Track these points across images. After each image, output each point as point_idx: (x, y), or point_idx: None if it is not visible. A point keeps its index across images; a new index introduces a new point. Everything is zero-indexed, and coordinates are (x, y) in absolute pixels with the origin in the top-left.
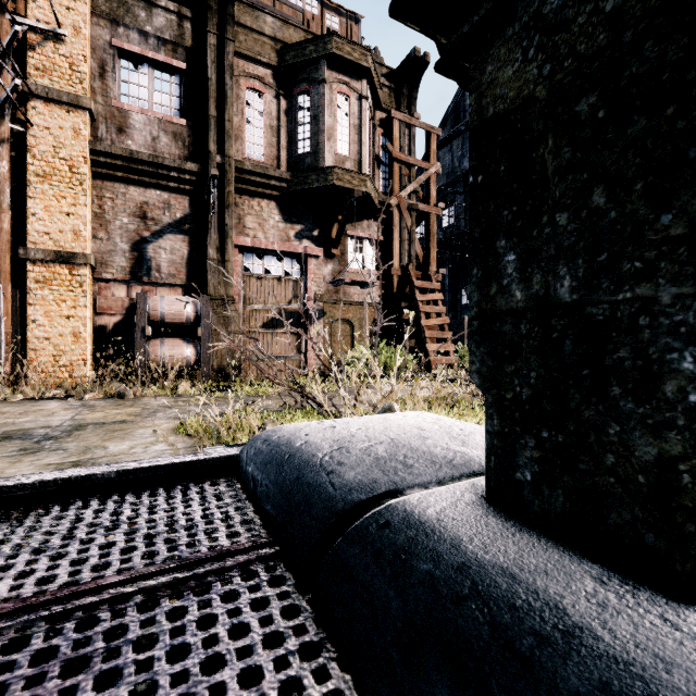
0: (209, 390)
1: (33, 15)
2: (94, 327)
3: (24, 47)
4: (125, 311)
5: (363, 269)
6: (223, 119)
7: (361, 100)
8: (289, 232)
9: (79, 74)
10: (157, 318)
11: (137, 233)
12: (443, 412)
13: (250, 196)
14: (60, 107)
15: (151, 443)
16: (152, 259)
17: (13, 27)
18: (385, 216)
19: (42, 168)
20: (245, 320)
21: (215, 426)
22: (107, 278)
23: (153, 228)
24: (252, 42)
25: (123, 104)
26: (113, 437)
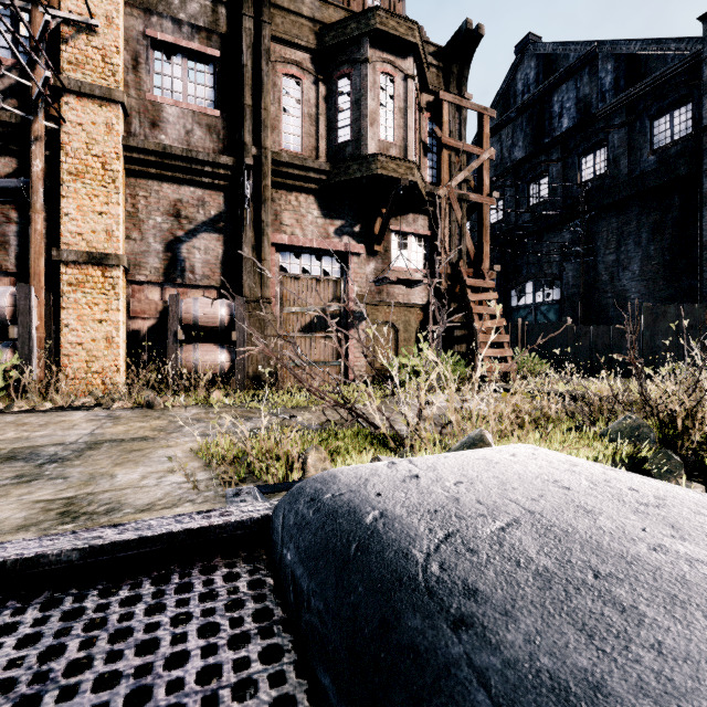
0: (243, 400)
1: (66, 7)
2: (127, 332)
3: (58, 42)
4: (159, 315)
5: (408, 267)
6: (259, 108)
7: (407, 80)
8: (329, 228)
9: (112, 66)
10: (190, 321)
11: (171, 232)
12: (538, 439)
13: (287, 190)
14: (93, 101)
15: (168, 470)
16: (186, 259)
17: (44, 17)
18: (432, 209)
19: (75, 165)
20: (282, 323)
21: (244, 454)
22: (140, 281)
23: (187, 227)
24: (290, 25)
25: (156, 97)
26: (126, 461)
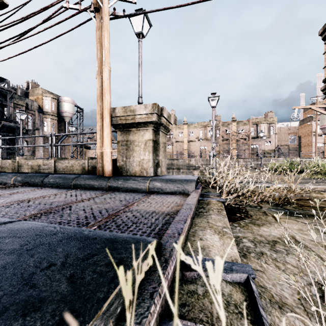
0: None
1: None
2: None
3: None
4: None
5: None
6: None
7: None
8: None
9: None
10: None
11: None
12: None
13: None
14: None
15: None
16: None
17: None
18: None
19: None
20: None
21: None
22: None
23: None
24: None
25: None
26: None
